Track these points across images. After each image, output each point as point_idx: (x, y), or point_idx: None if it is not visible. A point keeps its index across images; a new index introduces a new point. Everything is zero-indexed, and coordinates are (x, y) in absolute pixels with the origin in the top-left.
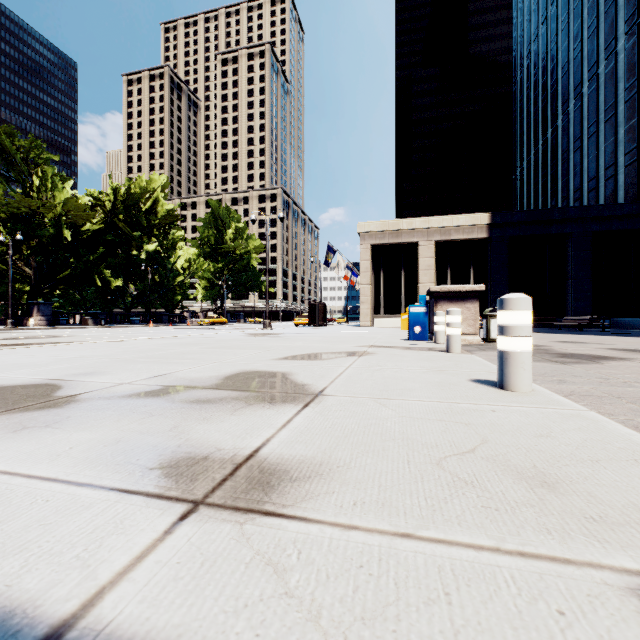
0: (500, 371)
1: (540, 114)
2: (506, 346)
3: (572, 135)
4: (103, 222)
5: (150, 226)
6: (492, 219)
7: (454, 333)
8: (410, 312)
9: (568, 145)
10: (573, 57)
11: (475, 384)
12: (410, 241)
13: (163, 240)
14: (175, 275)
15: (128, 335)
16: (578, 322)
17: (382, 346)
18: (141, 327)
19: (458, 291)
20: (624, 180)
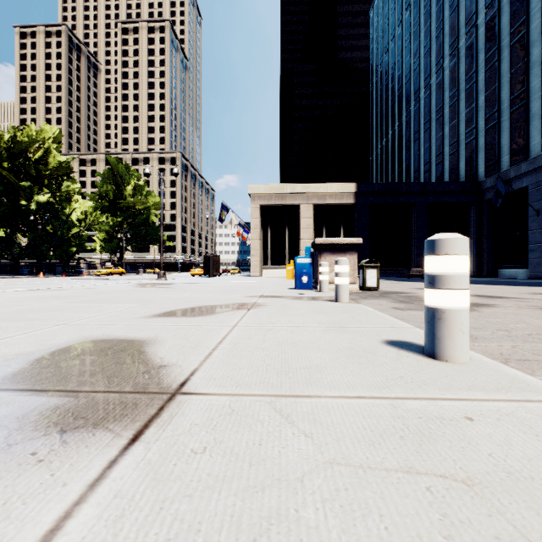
0: (430, 334)
1: (390, 111)
2: (440, 302)
3: (413, 129)
4: None
5: (41, 176)
6: (358, 188)
7: (343, 283)
8: (297, 263)
9: (410, 136)
10: (413, 69)
11: (394, 350)
12: (293, 203)
13: (56, 191)
14: (70, 227)
15: (0, 287)
16: (422, 272)
17: (272, 296)
18: (29, 278)
19: (340, 244)
20: (449, 165)
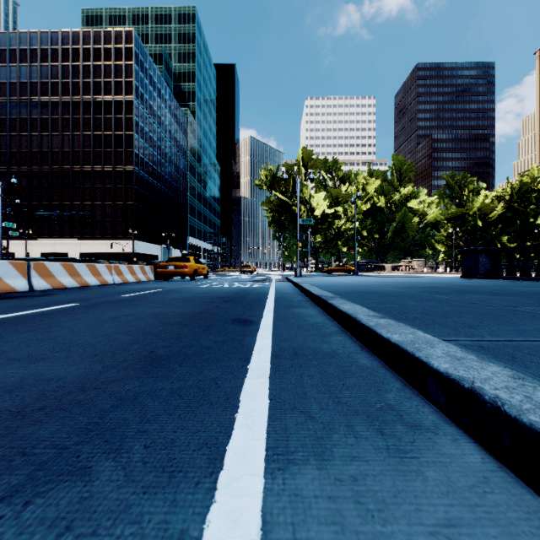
0: None
1: None
2: None
3: None
4: (503, 207)
5: None
6: None
7: None
8: None
9: None
10: None
11: None
12: None
13: None
14: None
15: None
16: None
17: None
18: None
19: None
20: None
